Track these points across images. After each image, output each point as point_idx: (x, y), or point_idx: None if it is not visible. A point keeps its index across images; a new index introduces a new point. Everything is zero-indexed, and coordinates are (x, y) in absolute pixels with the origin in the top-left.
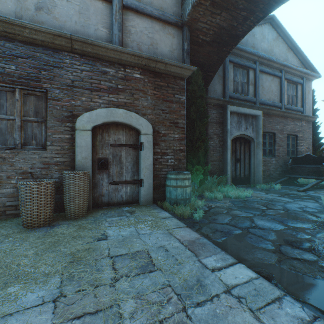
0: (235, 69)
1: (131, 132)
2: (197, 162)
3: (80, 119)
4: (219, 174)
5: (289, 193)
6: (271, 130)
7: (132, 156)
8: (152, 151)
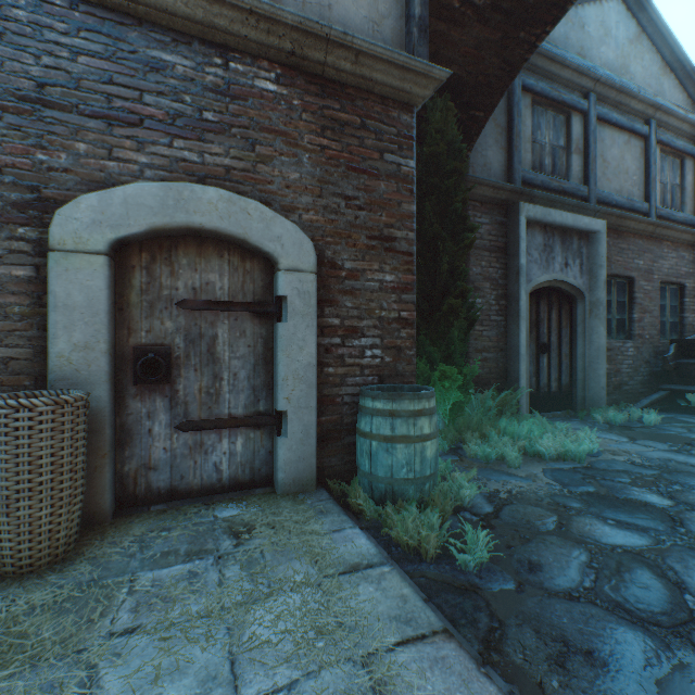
0: (537, 110)
1: (249, 263)
2: (445, 355)
3: (64, 215)
4: (498, 386)
5: None
6: (624, 272)
7: (251, 338)
8: (313, 322)
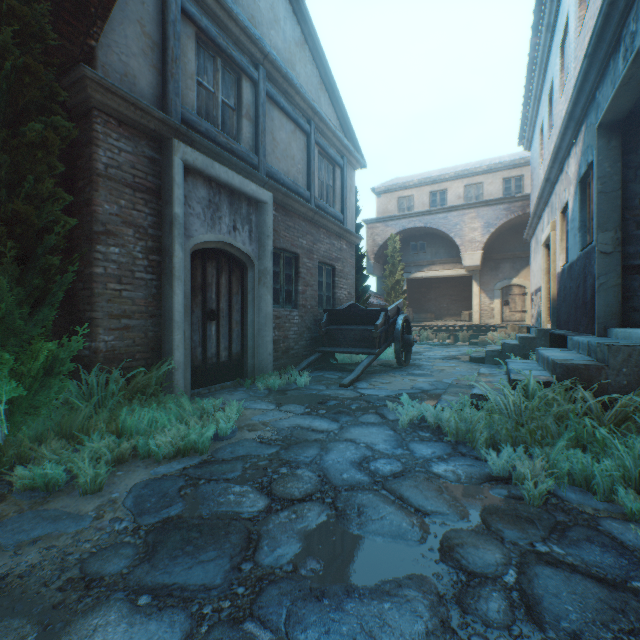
0: (205, 51)
1: None
2: None
3: None
4: (149, 361)
5: (328, 397)
6: (292, 247)
7: None
8: None
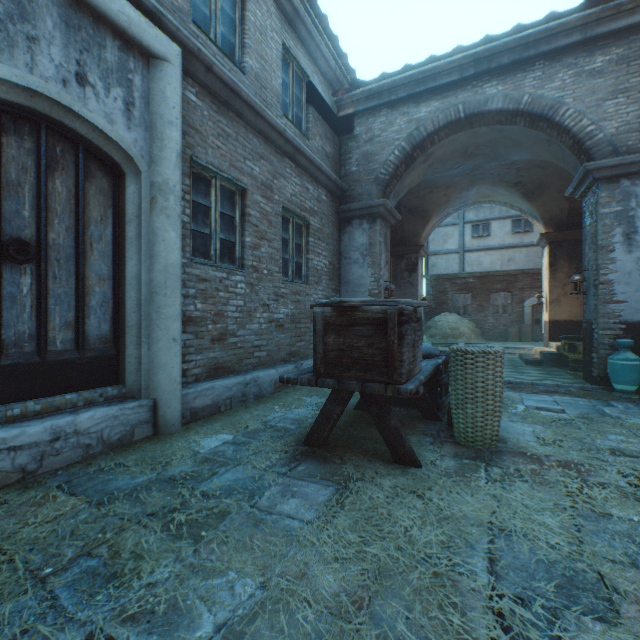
0: None
1: None
2: None
3: (525, 302)
4: None
5: None
6: None
7: None
8: None
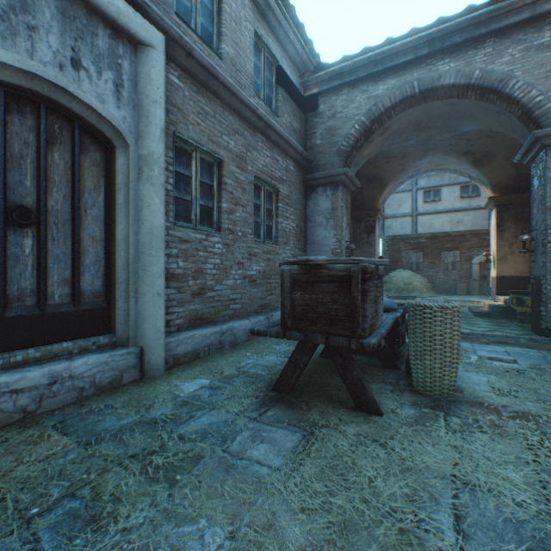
0: None
1: None
2: None
3: (473, 260)
4: None
5: None
6: None
7: None
8: None
